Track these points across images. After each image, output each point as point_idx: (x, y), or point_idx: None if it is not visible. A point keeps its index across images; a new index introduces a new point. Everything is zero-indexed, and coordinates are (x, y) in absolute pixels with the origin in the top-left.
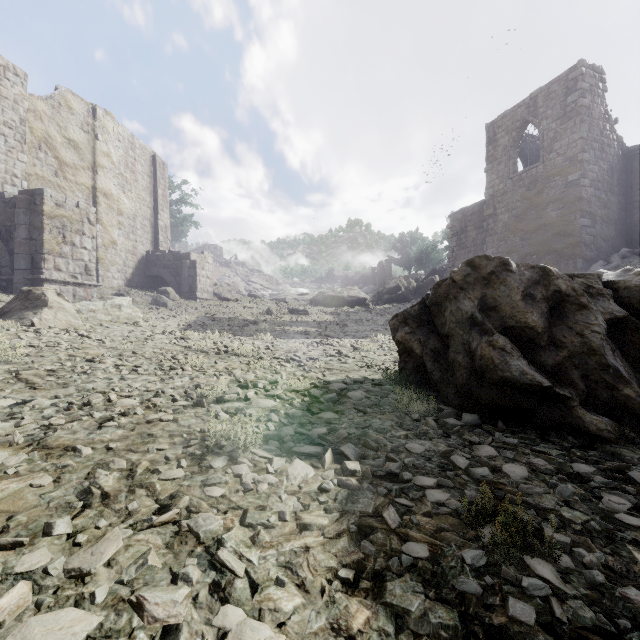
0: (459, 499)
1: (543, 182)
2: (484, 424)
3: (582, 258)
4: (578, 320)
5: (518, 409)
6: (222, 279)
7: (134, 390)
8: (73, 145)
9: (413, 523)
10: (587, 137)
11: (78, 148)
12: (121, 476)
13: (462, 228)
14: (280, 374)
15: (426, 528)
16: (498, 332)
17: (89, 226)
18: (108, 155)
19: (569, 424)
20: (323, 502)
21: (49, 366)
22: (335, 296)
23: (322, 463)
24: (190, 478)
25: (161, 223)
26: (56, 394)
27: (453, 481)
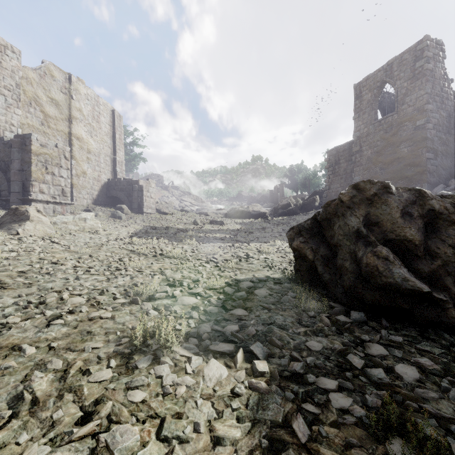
0: (361, 404)
1: (397, 126)
2: (369, 321)
3: (427, 182)
4: (450, 234)
5: (398, 309)
6: (162, 198)
7: (84, 289)
8: (55, 103)
9: (322, 436)
10: (431, 92)
11: (58, 105)
12: (55, 378)
13: (336, 161)
14: (201, 273)
15: (335, 442)
16: (380, 244)
17: (65, 161)
18: (80, 110)
19: (444, 323)
20: (235, 409)
21: (21, 268)
22: (243, 211)
23: (234, 362)
24: (116, 380)
25: (118, 159)
26: (20, 293)
27: (352, 383)
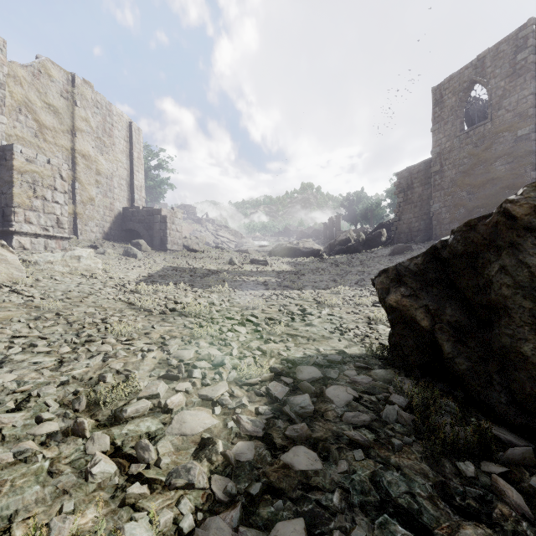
0: None
1: (491, 138)
2: None
3: None
4: None
5: None
6: (194, 233)
7: None
8: (53, 110)
9: None
10: None
11: (58, 113)
12: None
13: (408, 185)
14: (230, 346)
15: None
16: None
17: (61, 182)
18: (86, 120)
19: None
20: None
21: None
22: (292, 247)
23: None
24: None
25: (136, 183)
26: None
27: None
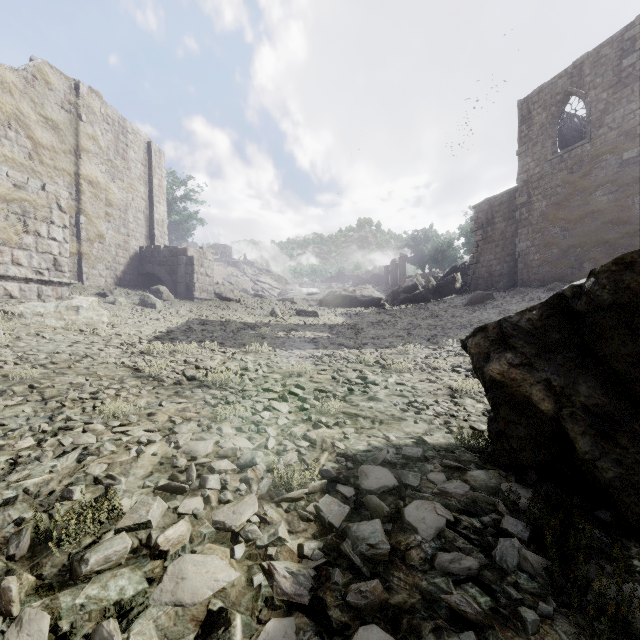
0: None
1: (591, 162)
2: None
3: None
4: None
5: None
6: (229, 279)
7: None
8: (51, 125)
9: None
10: None
11: (57, 129)
12: None
13: (488, 220)
14: (266, 433)
15: None
16: None
17: (59, 213)
18: (94, 138)
19: None
20: None
21: None
22: (347, 296)
23: None
24: None
25: (157, 216)
26: None
27: None
